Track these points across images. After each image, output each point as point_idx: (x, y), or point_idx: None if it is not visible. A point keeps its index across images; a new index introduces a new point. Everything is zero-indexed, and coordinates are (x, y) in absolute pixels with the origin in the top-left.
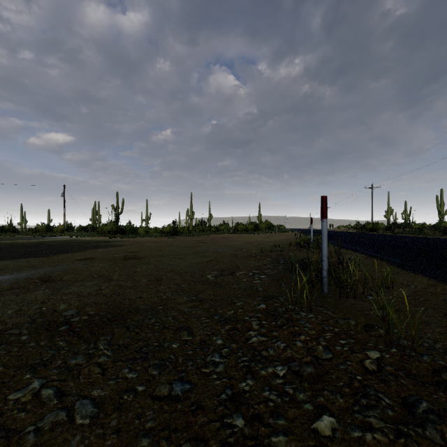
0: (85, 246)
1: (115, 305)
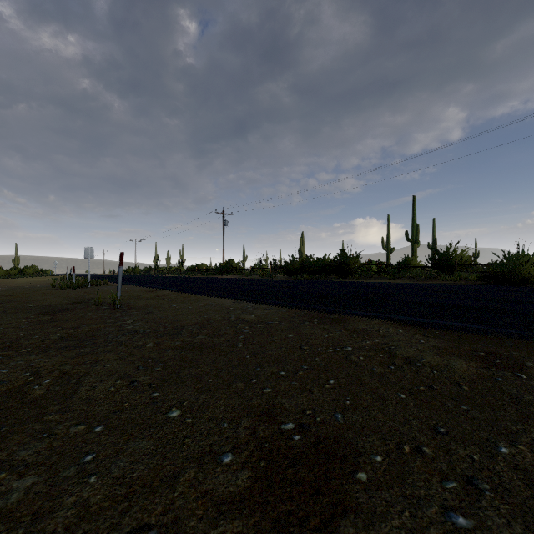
0: None
1: (28, 283)
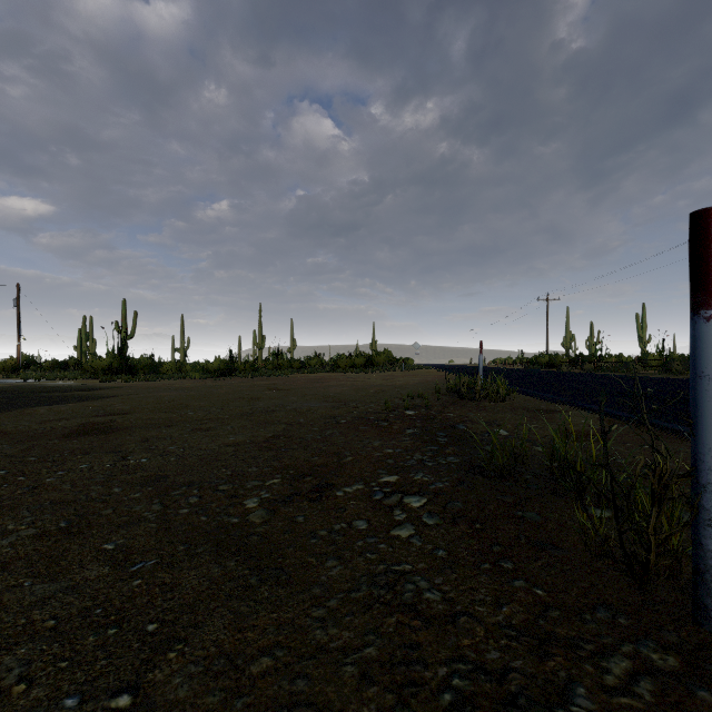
0: (23, 399)
1: None
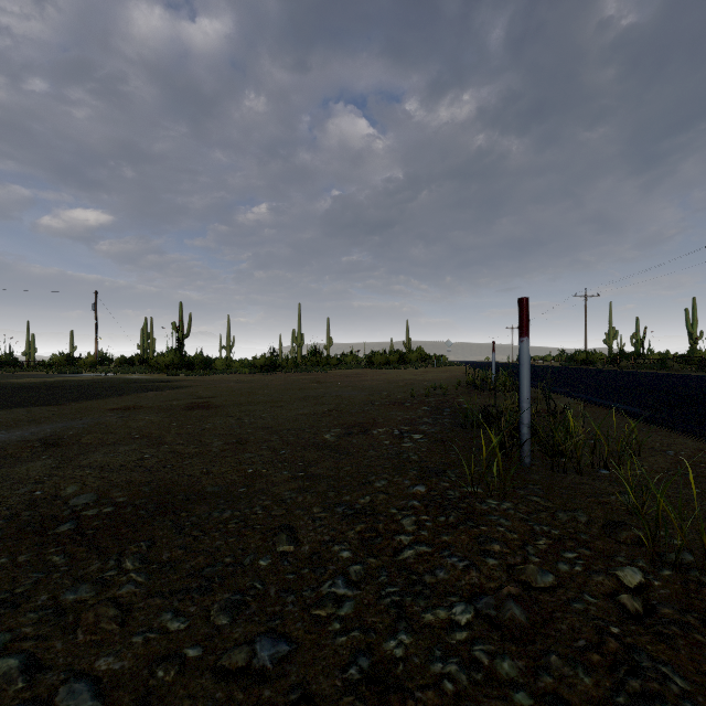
0: (127, 388)
1: (164, 487)
